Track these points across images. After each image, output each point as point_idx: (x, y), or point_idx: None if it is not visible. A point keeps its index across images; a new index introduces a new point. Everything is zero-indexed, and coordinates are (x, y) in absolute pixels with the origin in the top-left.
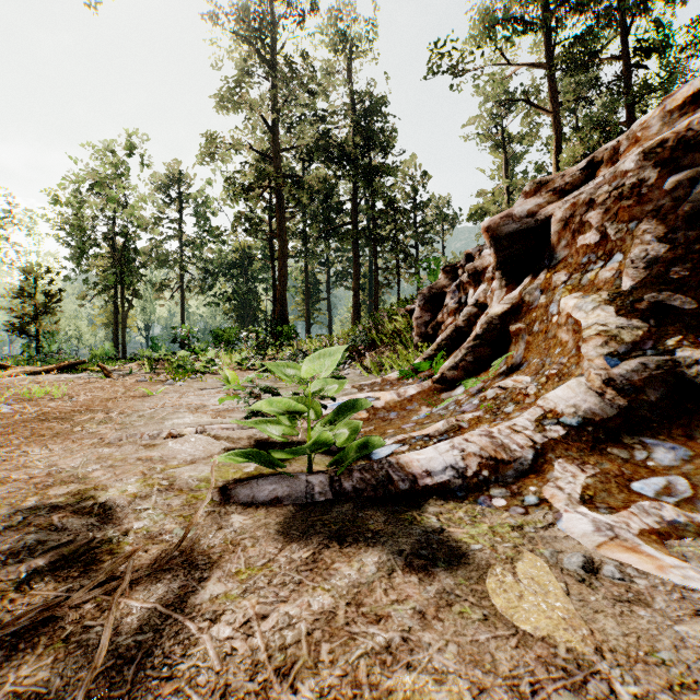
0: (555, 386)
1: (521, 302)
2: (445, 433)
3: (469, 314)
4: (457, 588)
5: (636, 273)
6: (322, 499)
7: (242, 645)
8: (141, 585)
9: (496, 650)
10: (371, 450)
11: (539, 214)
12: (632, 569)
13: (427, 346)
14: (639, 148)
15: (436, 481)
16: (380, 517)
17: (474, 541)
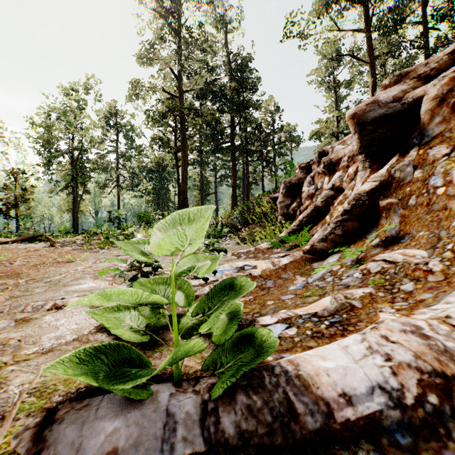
0: None
1: (390, 179)
2: (336, 313)
3: (327, 196)
4: None
5: None
6: (186, 451)
7: None
8: None
9: None
10: (259, 351)
11: (406, 98)
12: None
13: (288, 223)
14: None
15: (361, 413)
16: None
17: None
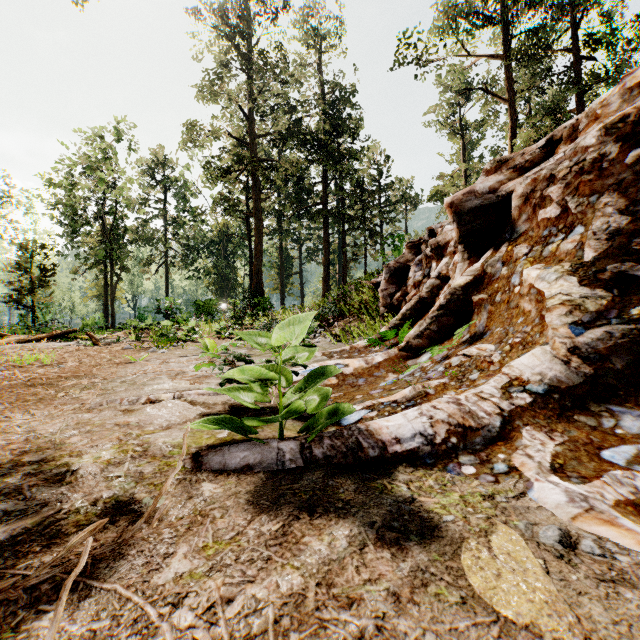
0: (519, 354)
1: (483, 274)
2: (412, 399)
3: (432, 286)
4: (432, 566)
5: (597, 245)
6: (292, 466)
7: (204, 635)
8: (104, 562)
9: (477, 639)
10: (341, 416)
11: (500, 190)
12: (611, 544)
13: (392, 316)
14: (599, 124)
15: (406, 448)
16: (350, 486)
17: (445, 512)
